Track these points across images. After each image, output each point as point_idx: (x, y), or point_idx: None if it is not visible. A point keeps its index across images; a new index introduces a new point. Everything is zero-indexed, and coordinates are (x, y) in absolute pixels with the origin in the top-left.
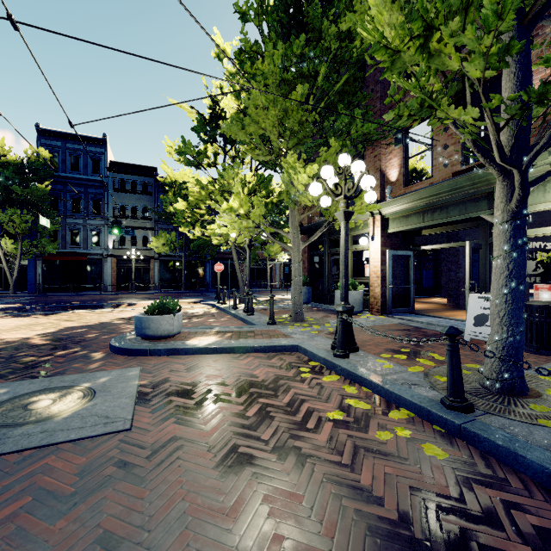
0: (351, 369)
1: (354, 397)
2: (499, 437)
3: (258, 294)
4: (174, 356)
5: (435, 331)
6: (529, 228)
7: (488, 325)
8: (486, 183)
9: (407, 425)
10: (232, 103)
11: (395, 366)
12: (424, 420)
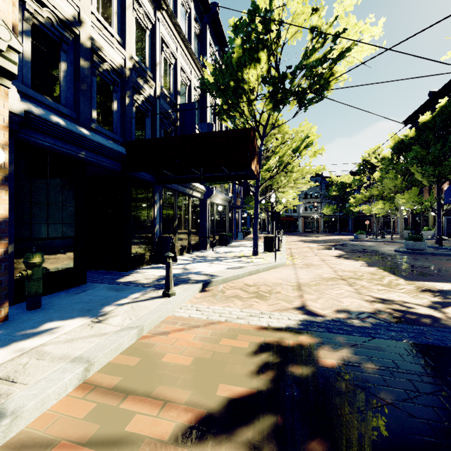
0: None
1: None
2: None
3: None
4: (366, 242)
5: None
6: None
7: None
8: None
9: None
10: (377, 175)
11: None
12: None
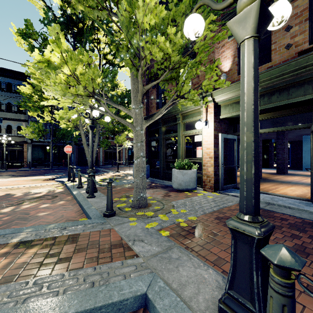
0: None
1: None
2: None
3: (109, 169)
4: None
5: (288, 216)
6: (298, 124)
7: None
8: None
9: None
10: None
11: None
12: None
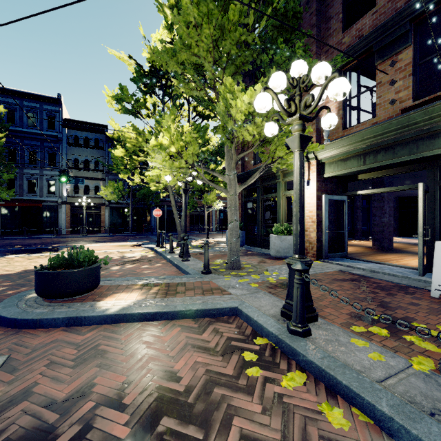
0: (326, 367)
1: None
2: None
3: (197, 236)
4: (73, 328)
5: (385, 282)
6: None
7: None
8: None
9: None
10: (165, 37)
11: (385, 354)
12: None
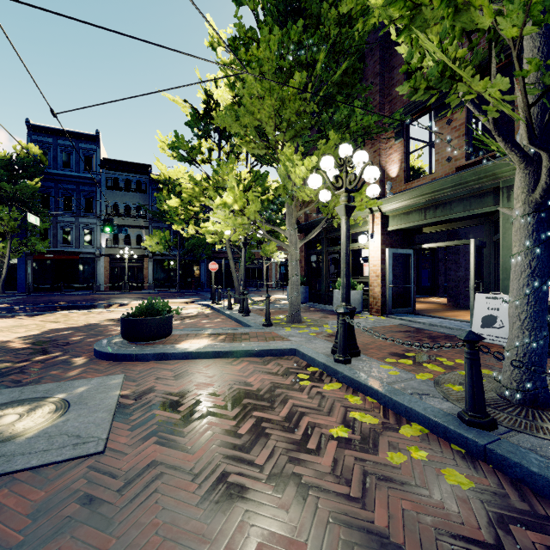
0: (354, 377)
1: (359, 409)
2: (533, 462)
3: (254, 293)
4: (162, 362)
5: (438, 333)
6: None
7: (497, 326)
8: (493, 178)
9: (422, 444)
10: (227, 94)
11: (402, 372)
12: (440, 437)
